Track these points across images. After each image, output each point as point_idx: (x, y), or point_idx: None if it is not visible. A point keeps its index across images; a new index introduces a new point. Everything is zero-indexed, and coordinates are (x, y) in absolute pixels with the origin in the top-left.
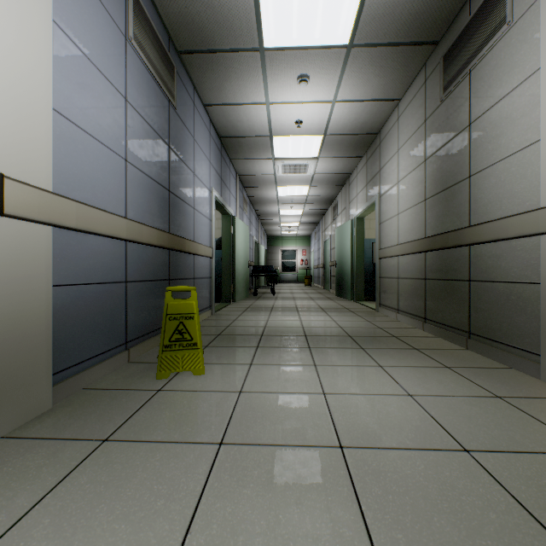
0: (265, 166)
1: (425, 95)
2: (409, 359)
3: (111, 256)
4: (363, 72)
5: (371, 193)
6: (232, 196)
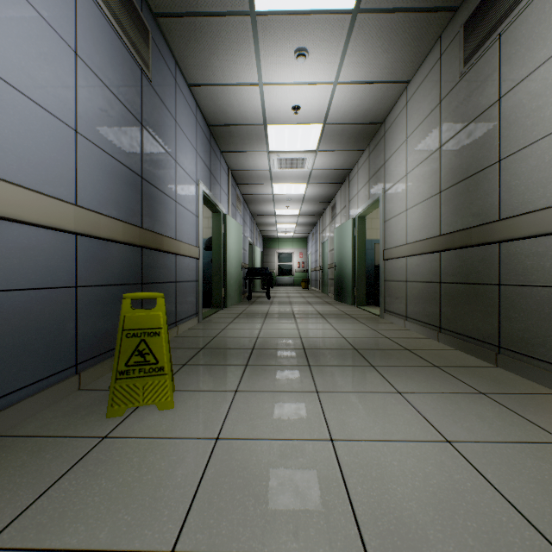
0: (260, 160)
1: (440, 72)
2: (433, 381)
3: (51, 253)
4: (369, 47)
5: (374, 189)
6: (223, 192)
